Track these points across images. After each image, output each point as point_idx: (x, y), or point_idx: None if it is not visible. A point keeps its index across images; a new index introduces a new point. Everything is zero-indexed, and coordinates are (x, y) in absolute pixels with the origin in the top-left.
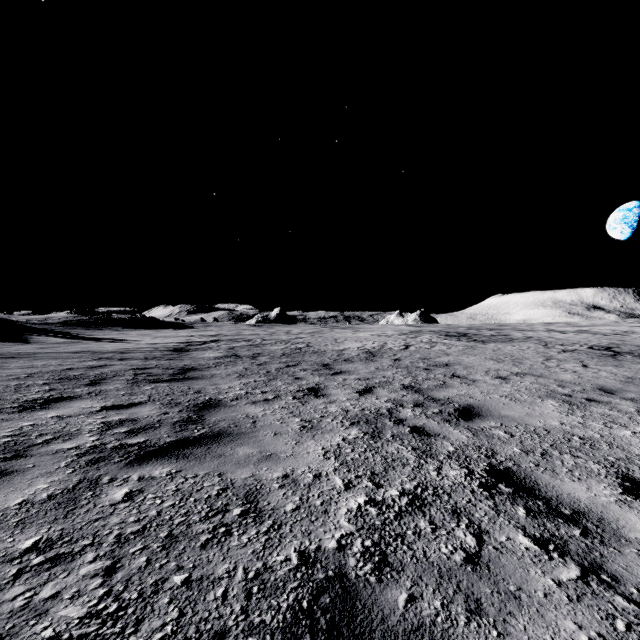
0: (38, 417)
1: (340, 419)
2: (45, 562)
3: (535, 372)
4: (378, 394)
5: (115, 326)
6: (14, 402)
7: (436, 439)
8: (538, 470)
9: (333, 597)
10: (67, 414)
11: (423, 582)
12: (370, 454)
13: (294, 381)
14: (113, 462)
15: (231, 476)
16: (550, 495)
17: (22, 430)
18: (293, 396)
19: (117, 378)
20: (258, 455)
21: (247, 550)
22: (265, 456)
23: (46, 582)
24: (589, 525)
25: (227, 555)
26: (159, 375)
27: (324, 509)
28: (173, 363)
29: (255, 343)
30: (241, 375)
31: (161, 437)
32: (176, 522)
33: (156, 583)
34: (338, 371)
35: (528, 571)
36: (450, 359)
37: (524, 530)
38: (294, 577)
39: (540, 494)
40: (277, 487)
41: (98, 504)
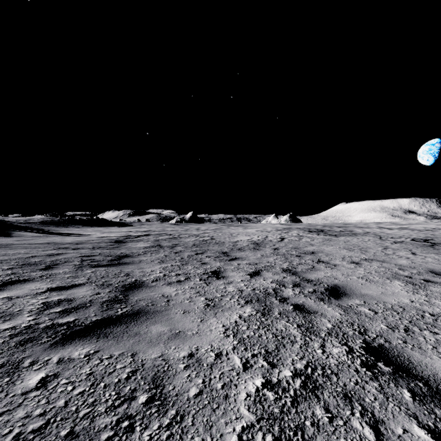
0: None
1: (236, 298)
2: None
3: (379, 258)
4: (265, 276)
5: (77, 224)
6: None
7: (315, 316)
8: (407, 347)
9: None
10: (16, 295)
11: None
12: (263, 331)
13: (201, 265)
14: (40, 343)
15: (142, 356)
16: (427, 375)
17: None
18: (200, 278)
19: (67, 264)
20: (168, 333)
21: None
22: (174, 334)
23: None
24: None
25: None
26: (100, 261)
27: (225, 394)
28: (112, 251)
29: (174, 236)
30: (162, 261)
31: (89, 316)
32: (81, 415)
33: None
34: (234, 257)
35: None
36: (314, 248)
37: (417, 419)
38: None
39: (417, 374)
40: (182, 368)
41: (10, 393)
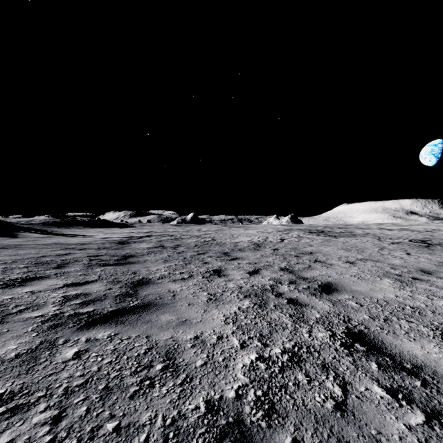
0: (16, 292)
1: (236, 293)
2: (6, 412)
3: (373, 258)
4: (263, 274)
5: (79, 226)
6: (0, 281)
7: (306, 308)
8: (383, 332)
9: (233, 441)
10: (38, 290)
11: (303, 427)
12: (259, 320)
13: (203, 265)
14: (68, 327)
15: (155, 338)
16: (394, 352)
17: (3, 302)
18: (202, 276)
19: (77, 263)
20: (176, 321)
21: (166, 400)
22: (181, 322)
23: (4, 430)
24: (426, 377)
25: (150, 404)
26: (107, 260)
27: (225, 364)
28: (118, 252)
29: (176, 237)
30: (165, 260)
31: (105, 307)
32: (112, 376)
33: (92, 430)
34: (234, 257)
35: (384, 417)
36: (313, 249)
37: (378, 381)
38: (202, 423)
39: (387, 352)
40: (190, 346)
41: (53, 361)
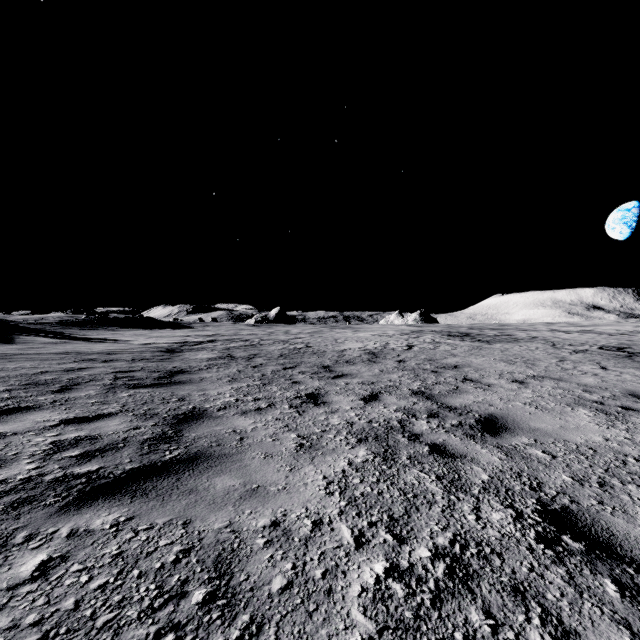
0: None
1: (344, 434)
2: None
3: (553, 375)
4: (386, 401)
5: (111, 326)
6: None
7: (463, 462)
8: (605, 510)
9: None
10: (13, 431)
11: None
12: (384, 486)
13: (291, 386)
14: (43, 505)
15: (200, 526)
16: (639, 555)
17: None
18: (289, 404)
19: (93, 383)
20: (241, 489)
21: None
22: (250, 490)
23: None
24: None
25: None
26: (142, 379)
27: (327, 587)
28: (161, 365)
29: (252, 343)
30: (233, 379)
31: (121, 463)
32: (99, 623)
33: None
34: (339, 374)
35: None
36: (458, 360)
37: (630, 628)
38: None
39: (624, 553)
40: (262, 545)
41: None
